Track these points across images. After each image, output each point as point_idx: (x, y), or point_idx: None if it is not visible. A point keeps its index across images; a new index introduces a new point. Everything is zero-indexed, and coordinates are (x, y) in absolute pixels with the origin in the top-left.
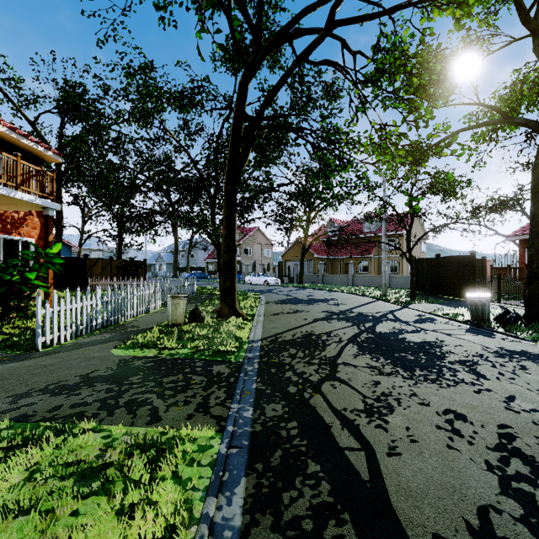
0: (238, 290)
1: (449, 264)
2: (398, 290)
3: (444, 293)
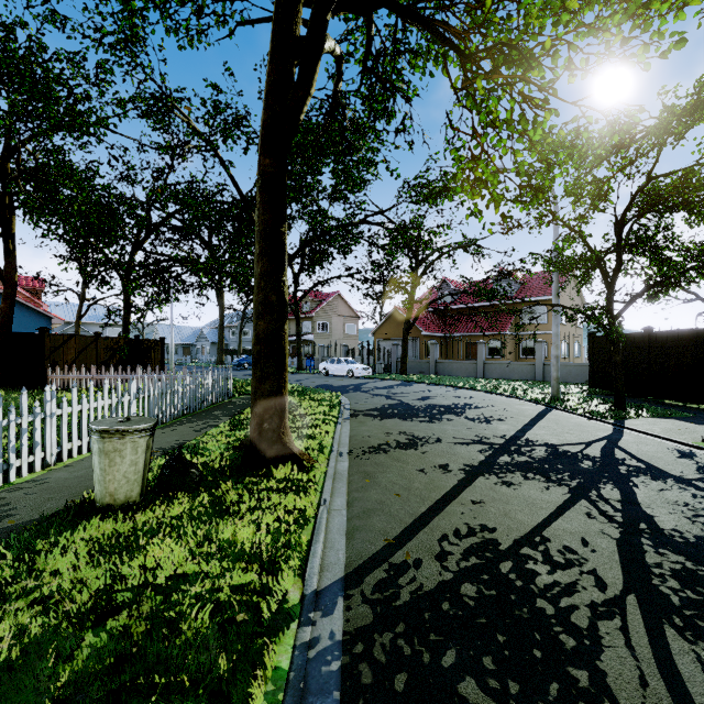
0: (307, 385)
1: (675, 343)
2: (564, 386)
3: (663, 395)
